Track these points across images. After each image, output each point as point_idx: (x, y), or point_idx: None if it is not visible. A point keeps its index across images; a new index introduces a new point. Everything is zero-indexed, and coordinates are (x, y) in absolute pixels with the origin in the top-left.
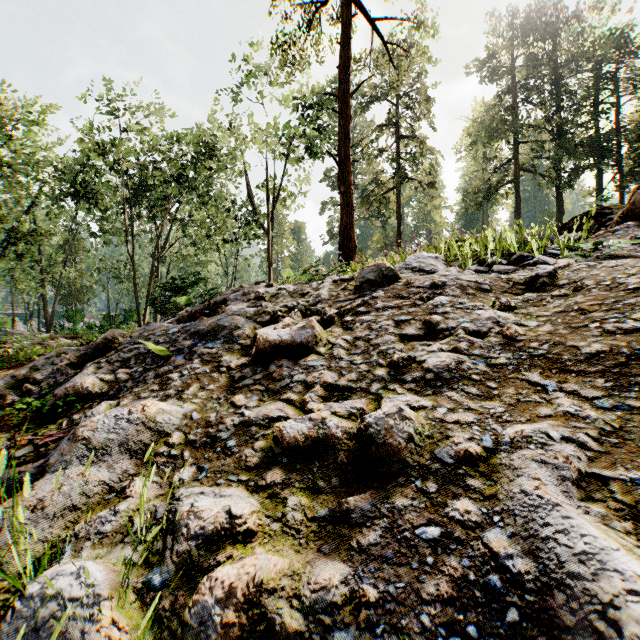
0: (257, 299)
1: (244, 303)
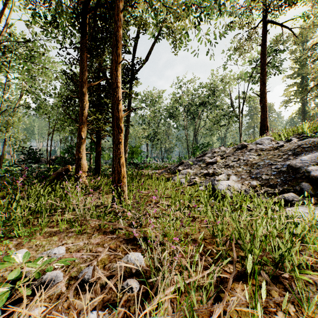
0: (213, 153)
1: (210, 154)
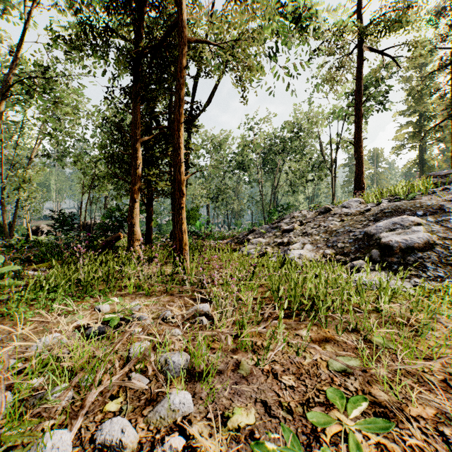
0: (292, 218)
1: (288, 219)
